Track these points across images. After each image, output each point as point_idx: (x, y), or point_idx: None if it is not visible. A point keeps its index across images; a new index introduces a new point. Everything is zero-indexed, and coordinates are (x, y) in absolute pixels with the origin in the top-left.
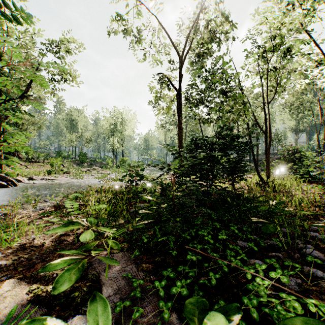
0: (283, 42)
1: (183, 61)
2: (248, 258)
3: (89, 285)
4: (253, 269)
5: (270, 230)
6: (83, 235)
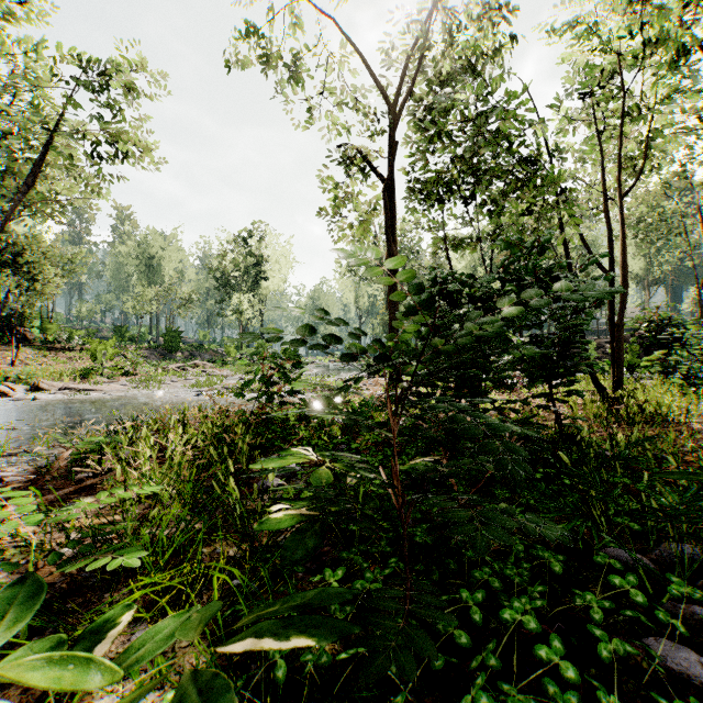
0: (662, 37)
1: (400, 111)
2: None
3: None
4: None
5: None
6: None
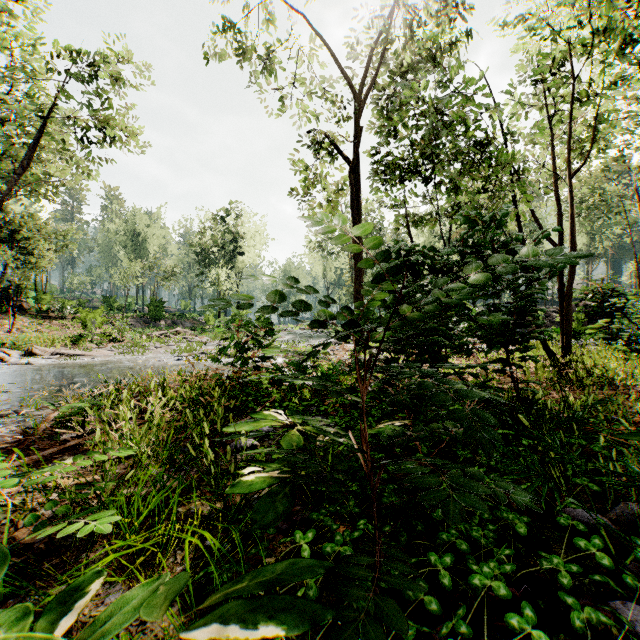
0: (608, 28)
1: (364, 99)
2: None
3: None
4: None
5: None
6: None
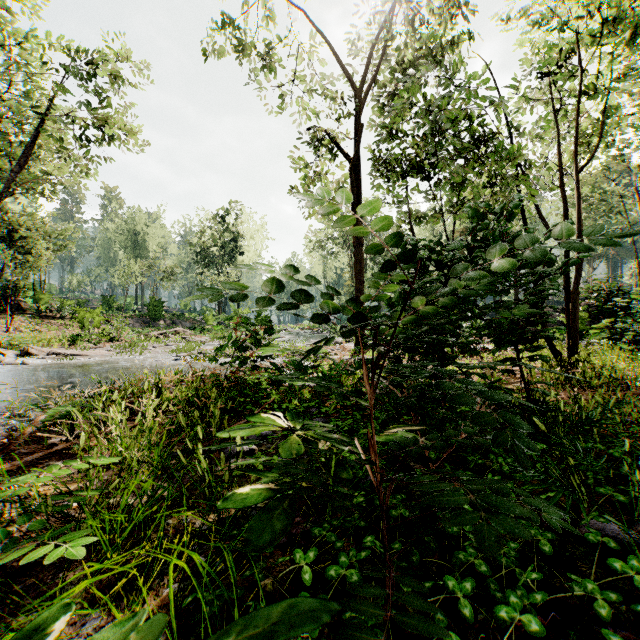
0: (617, 19)
1: (365, 96)
2: None
3: None
4: None
5: None
6: None
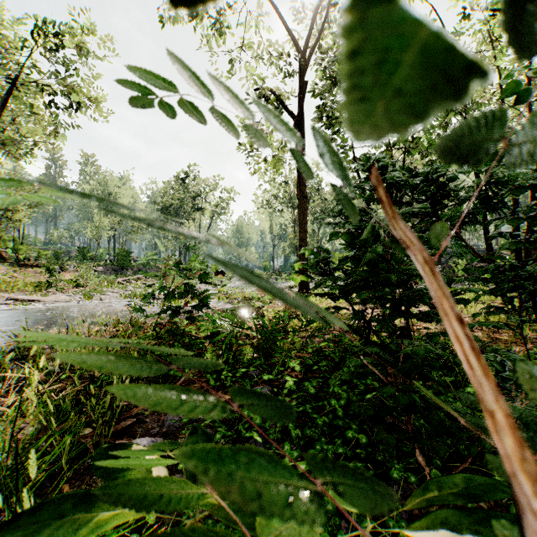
0: None
1: (308, 59)
2: None
3: None
4: None
5: None
6: None
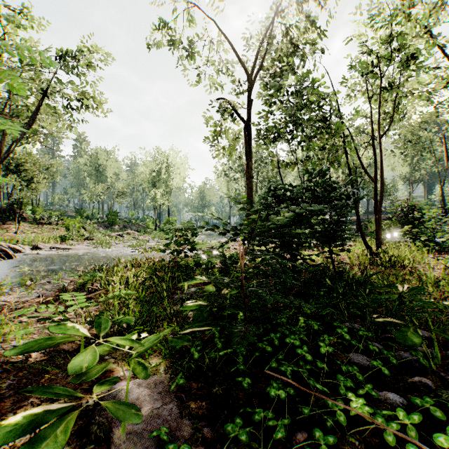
0: (402, 47)
1: (254, 80)
2: (372, 388)
3: (90, 448)
4: (396, 423)
5: (410, 339)
6: (78, 357)
